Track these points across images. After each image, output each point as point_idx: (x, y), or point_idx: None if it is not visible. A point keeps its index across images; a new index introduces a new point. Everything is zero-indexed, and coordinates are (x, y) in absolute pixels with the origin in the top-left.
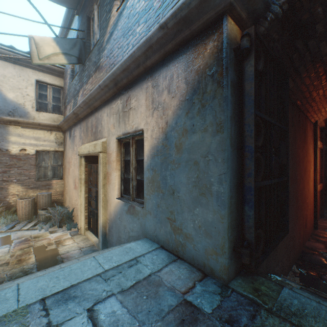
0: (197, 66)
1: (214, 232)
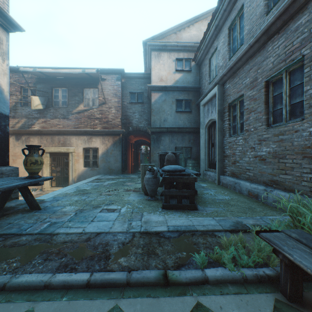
0: (115, 139)
1: (119, 167)
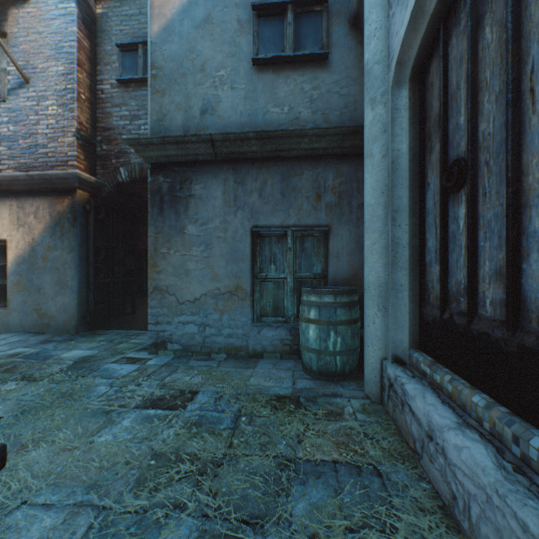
0: (59, 209)
1: (70, 308)
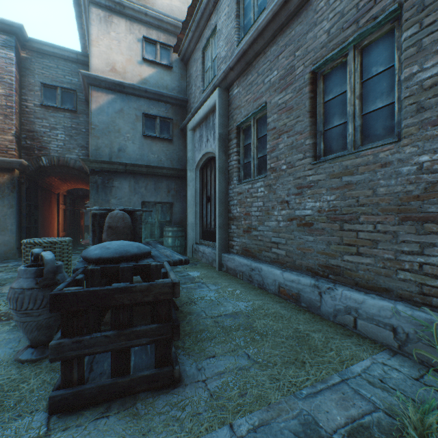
0: None
1: (10, 243)
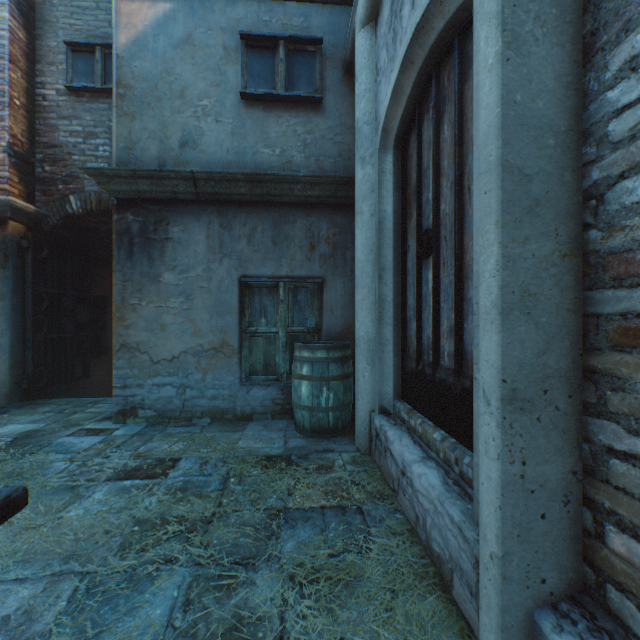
0: None
1: None
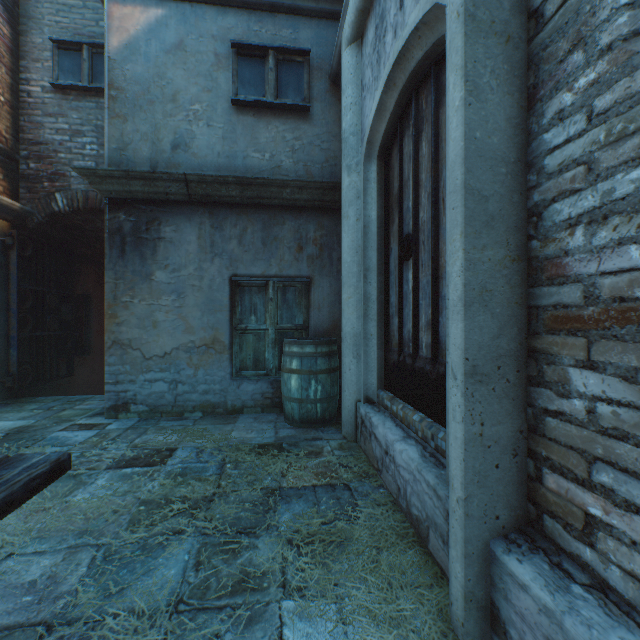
0: None
1: None
